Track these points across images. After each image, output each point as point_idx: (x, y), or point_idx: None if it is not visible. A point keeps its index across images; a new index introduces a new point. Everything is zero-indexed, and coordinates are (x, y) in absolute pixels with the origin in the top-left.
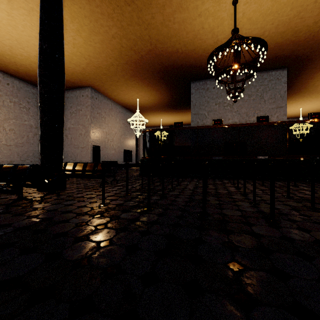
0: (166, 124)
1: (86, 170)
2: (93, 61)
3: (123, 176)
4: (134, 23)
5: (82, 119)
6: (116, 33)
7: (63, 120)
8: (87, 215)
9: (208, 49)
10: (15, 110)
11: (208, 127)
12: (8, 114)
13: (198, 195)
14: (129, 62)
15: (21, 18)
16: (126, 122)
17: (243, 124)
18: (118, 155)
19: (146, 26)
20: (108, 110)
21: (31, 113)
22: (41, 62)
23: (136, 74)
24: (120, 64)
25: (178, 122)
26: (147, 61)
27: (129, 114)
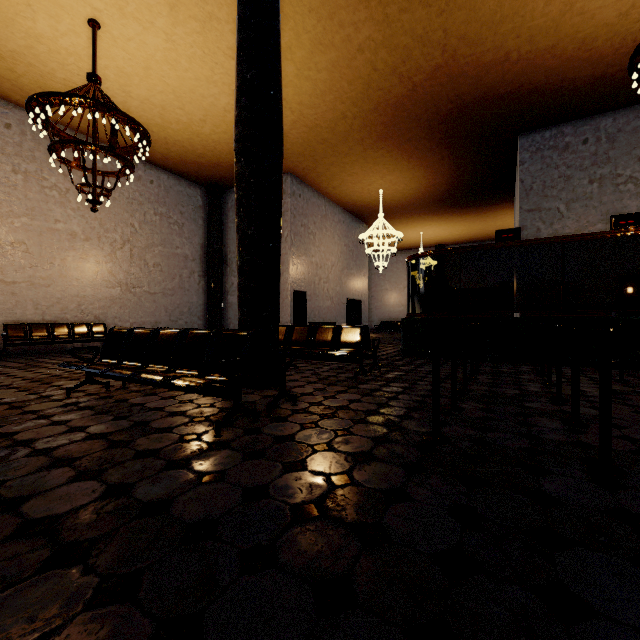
0: (430, 242)
1: (315, 343)
2: (306, 114)
3: None
4: (417, 2)
5: None
6: (369, 37)
7: (280, 234)
8: (436, 474)
9: (595, 39)
10: (162, 229)
11: (596, 235)
12: (151, 236)
13: None
14: (381, 105)
15: (187, 42)
16: (350, 242)
17: None
18: (337, 310)
19: (444, 4)
20: (320, 219)
21: (185, 233)
22: (243, 110)
23: (391, 133)
24: (360, 114)
25: (506, 230)
26: (423, 98)
27: (356, 225)
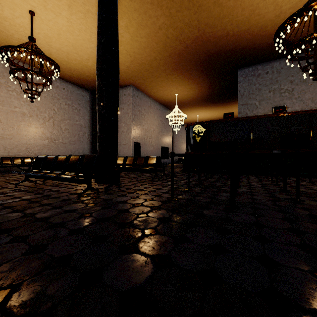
0: (202, 120)
1: (136, 164)
2: (137, 57)
3: (167, 172)
4: (184, 8)
5: (124, 117)
6: (163, 23)
7: (118, 113)
8: (163, 209)
9: (266, 26)
10: (69, 112)
11: (266, 116)
12: (63, 115)
13: (278, 193)
14: (172, 54)
15: (78, 23)
16: (163, 119)
17: (316, 110)
18: (156, 152)
19: (196, 9)
20: (147, 108)
21: (81, 114)
22: (100, 56)
23: (178, 67)
24: (163, 58)
25: (228, 113)
26: (191, 51)
27: (166, 111)
